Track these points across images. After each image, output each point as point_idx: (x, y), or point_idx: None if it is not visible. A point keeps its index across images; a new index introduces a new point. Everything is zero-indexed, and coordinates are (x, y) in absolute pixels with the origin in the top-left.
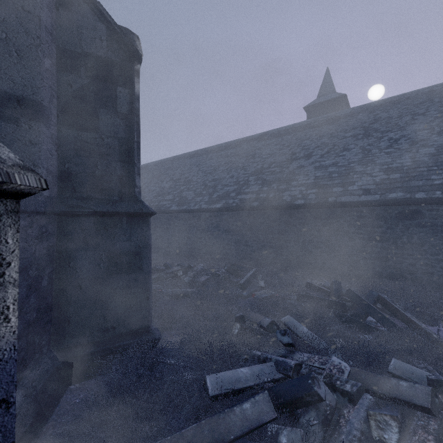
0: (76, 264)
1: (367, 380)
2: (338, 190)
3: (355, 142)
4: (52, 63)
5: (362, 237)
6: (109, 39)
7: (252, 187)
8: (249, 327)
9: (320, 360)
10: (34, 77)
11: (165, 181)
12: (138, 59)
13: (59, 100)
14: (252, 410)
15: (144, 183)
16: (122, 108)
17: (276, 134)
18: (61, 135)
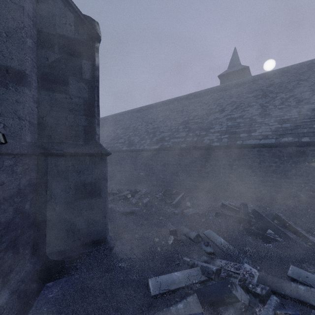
0: (51, 192)
1: (272, 283)
2: (244, 135)
3: (256, 100)
4: (33, 42)
5: (262, 170)
6: (76, 24)
7: (181, 133)
8: (180, 238)
9: (235, 266)
10: (19, 52)
11: (119, 128)
12: (97, 39)
13: (39, 70)
14: (185, 310)
15: (103, 130)
16: (86, 75)
17: (198, 95)
18: (40, 96)
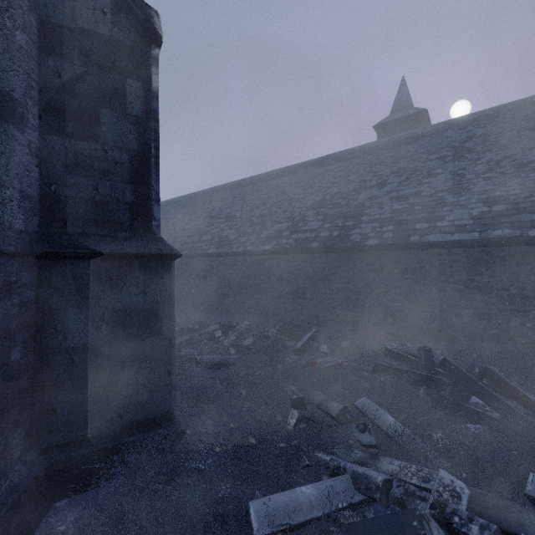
0: (66, 327)
1: (499, 511)
2: (422, 226)
3: (443, 165)
4: (31, 40)
5: (455, 288)
6: (115, 12)
7: (311, 224)
8: (311, 415)
9: (419, 473)
10: None
11: (202, 217)
12: (156, 41)
13: (43, 95)
14: None
15: (176, 220)
16: (133, 108)
17: (340, 158)
18: (46, 144)
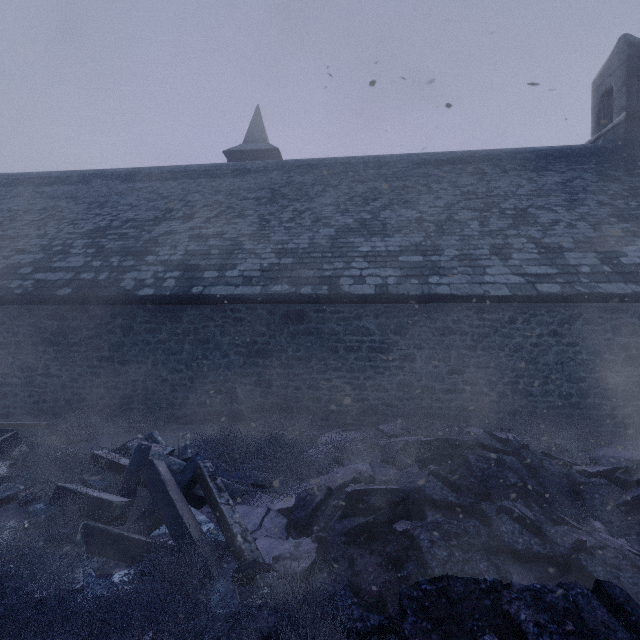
0: None
1: None
2: (211, 275)
3: (256, 207)
4: None
5: (239, 352)
6: None
7: (73, 260)
8: None
9: None
10: None
11: None
12: None
13: None
14: None
15: None
16: None
17: (156, 176)
18: None
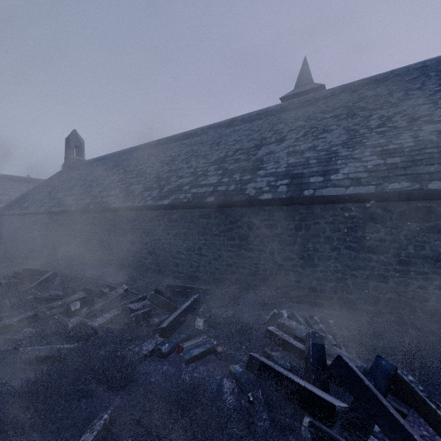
0: None
1: None
2: (316, 179)
3: (337, 122)
4: None
5: (350, 246)
6: None
7: (211, 179)
8: None
9: None
10: None
11: (117, 173)
12: None
13: None
14: None
15: (95, 175)
16: None
17: (246, 120)
18: None
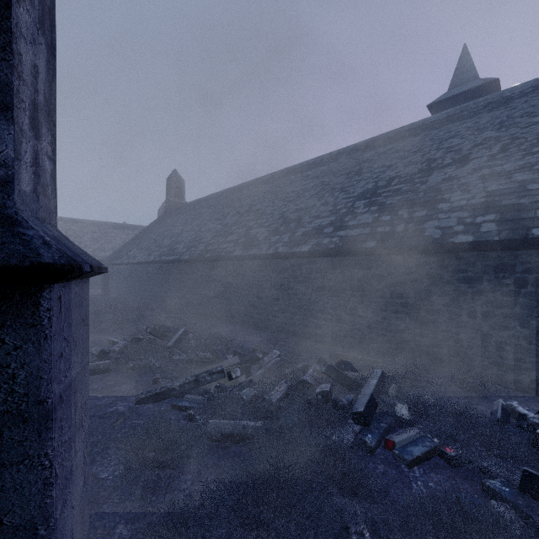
0: None
1: None
2: None
3: None
4: None
5: None
6: None
7: (362, 217)
8: None
9: None
10: None
11: (229, 215)
12: None
13: None
14: None
15: (202, 219)
16: None
17: (393, 138)
18: None
